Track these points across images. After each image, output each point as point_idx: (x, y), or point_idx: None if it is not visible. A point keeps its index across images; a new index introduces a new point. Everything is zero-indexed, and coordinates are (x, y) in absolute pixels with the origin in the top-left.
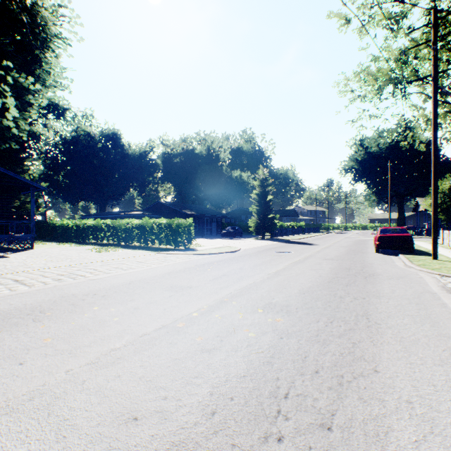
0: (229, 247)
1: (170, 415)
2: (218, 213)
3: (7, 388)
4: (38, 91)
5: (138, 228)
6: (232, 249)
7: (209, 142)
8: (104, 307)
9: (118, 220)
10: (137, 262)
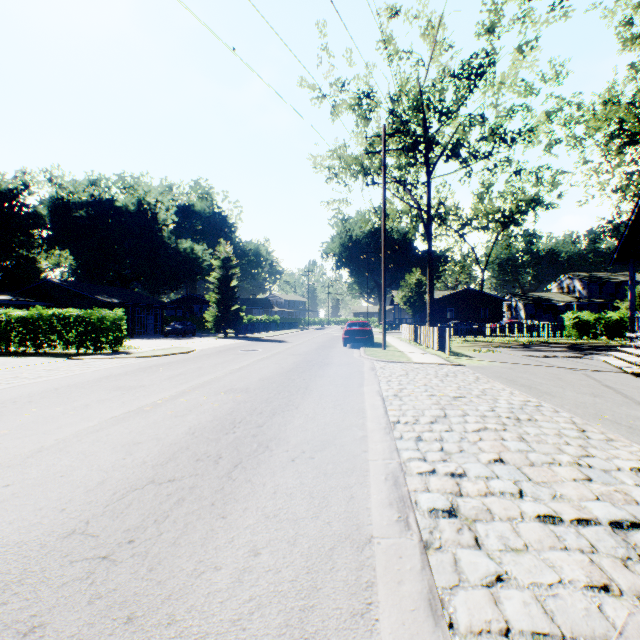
0: (180, 348)
1: (165, 438)
2: (158, 302)
3: (7, 452)
4: None
5: (21, 324)
6: (185, 350)
7: (141, 193)
8: (46, 408)
9: None
10: (44, 370)
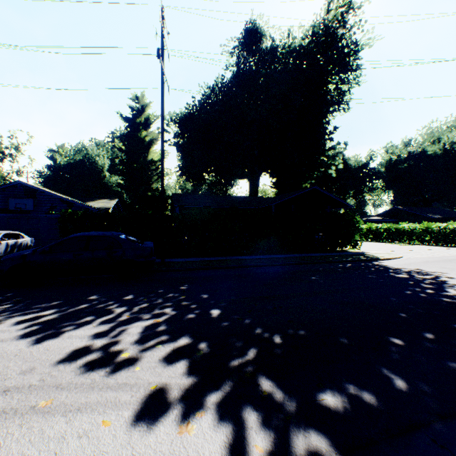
0: None
1: None
2: None
3: None
4: None
5: (417, 231)
6: None
7: (444, 139)
8: None
9: (393, 225)
10: None
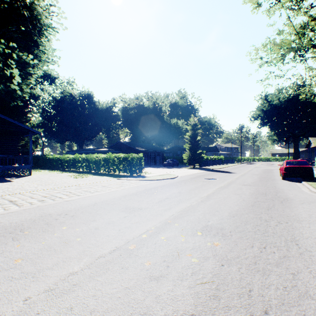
0: (169, 175)
1: None
2: (161, 150)
3: None
4: (36, 65)
5: (104, 160)
6: (171, 176)
7: (154, 99)
8: (71, 227)
9: (90, 154)
10: (101, 186)
